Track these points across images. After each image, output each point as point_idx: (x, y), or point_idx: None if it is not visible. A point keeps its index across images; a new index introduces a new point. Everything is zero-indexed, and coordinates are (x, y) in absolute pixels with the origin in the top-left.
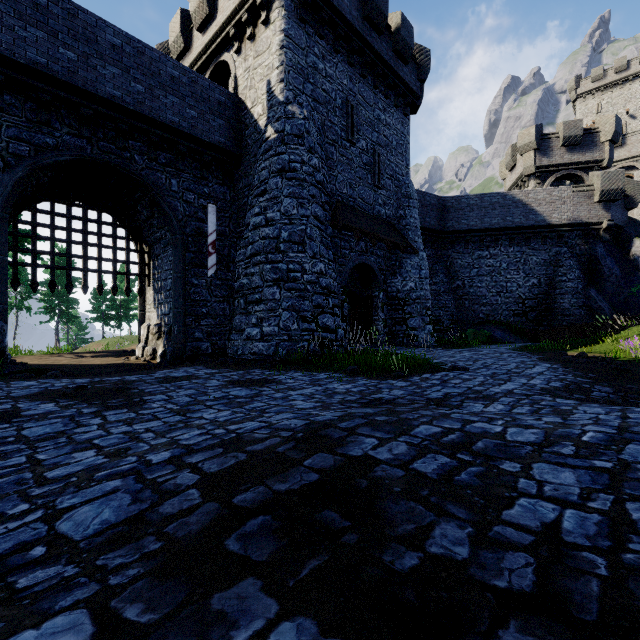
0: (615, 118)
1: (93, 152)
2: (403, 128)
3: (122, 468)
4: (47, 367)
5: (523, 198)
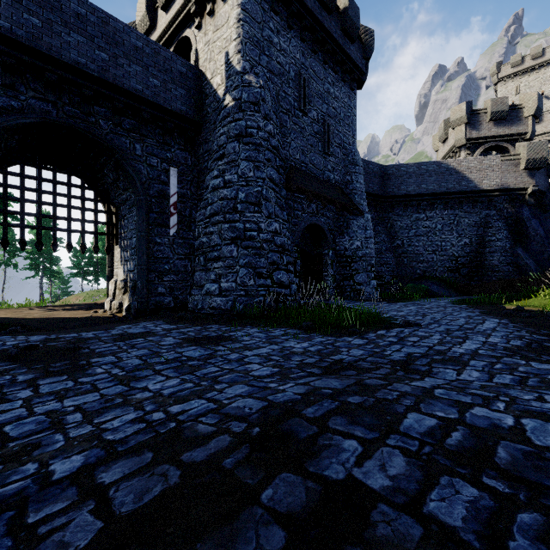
0: (537, 95)
1: (58, 116)
2: (350, 101)
3: (6, 491)
4: (17, 321)
5: (456, 166)
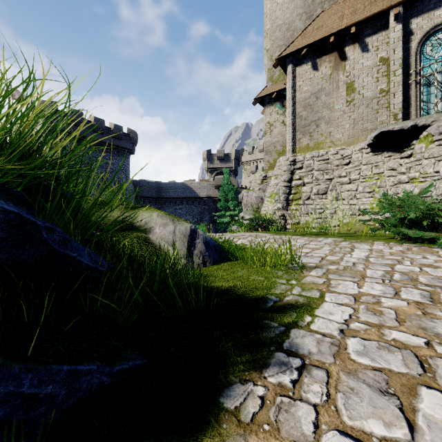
0: (235, 151)
1: None
2: (124, 162)
3: None
4: None
5: (190, 185)
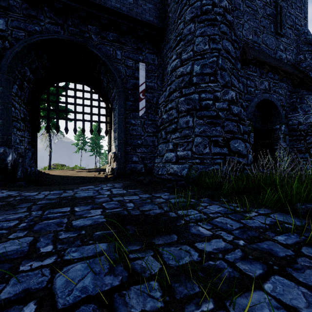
0: None
1: (65, 34)
2: None
3: None
4: (53, 177)
5: None
